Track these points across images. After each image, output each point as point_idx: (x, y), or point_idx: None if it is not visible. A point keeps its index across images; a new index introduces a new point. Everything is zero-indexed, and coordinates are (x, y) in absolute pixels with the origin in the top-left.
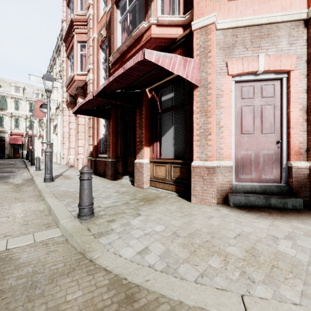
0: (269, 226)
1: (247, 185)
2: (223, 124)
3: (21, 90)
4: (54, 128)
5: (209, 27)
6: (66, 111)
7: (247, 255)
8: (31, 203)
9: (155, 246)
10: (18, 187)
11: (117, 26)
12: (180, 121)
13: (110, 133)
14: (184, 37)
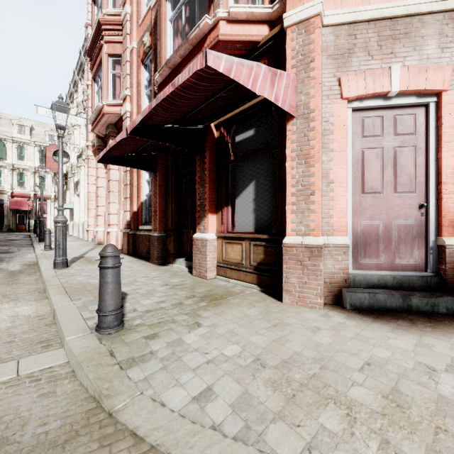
0: (416, 346)
1: (372, 276)
2: (333, 177)
3: (27, 130)
4: (75, 186)
5: (312, 22)
6: (92, 161)
7: (387, 405)
8: (28, 304)
9: (224, 385)
10: (12, 277)
11: (166, 27)
12: (264, 173)
13: (156, 193)
14: (271, 40)
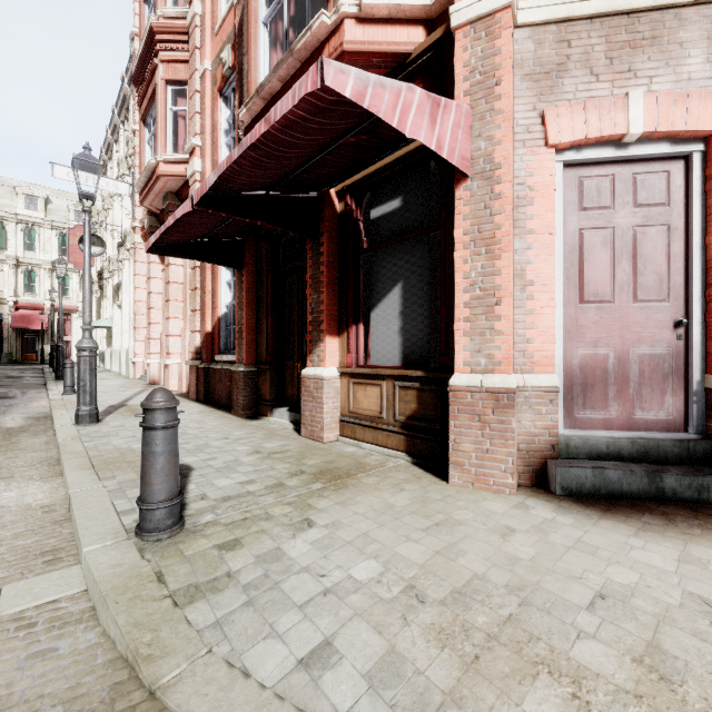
0: (679, 562)
1: (597, 439)
2: (533, 277)
3: (41, 203)
4: (115, 292)
5: (498, 19)
6: (141, 251)
7: (642, 678)
8: (28, 485)
9: (353, 636)
10: (8, 439)
11: (258, 33)
12: (418, 269)
13: (241, 302)
14: (429, 50)
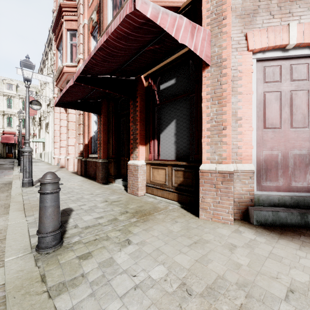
0: None
1: (273, 196)
2: (241, 115)
3: (14, 87)
4: (46, 126)
5: None
6: (57, 108)
7: None
8: None
9: None
10: None
11: (107, 2)
12: (183, 113)
13: (100, 130)
14: (189, 5)
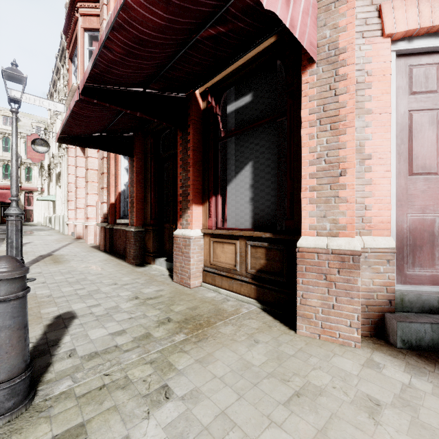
0: None
1: (429, 295)
2: (370, 151)
3: None
4: (57, 178)
5: None
6: (72, 150)
7: None
8: None
9: None
10: None
11: None
12: (266, 150)
13: (133, 181)
14: None
